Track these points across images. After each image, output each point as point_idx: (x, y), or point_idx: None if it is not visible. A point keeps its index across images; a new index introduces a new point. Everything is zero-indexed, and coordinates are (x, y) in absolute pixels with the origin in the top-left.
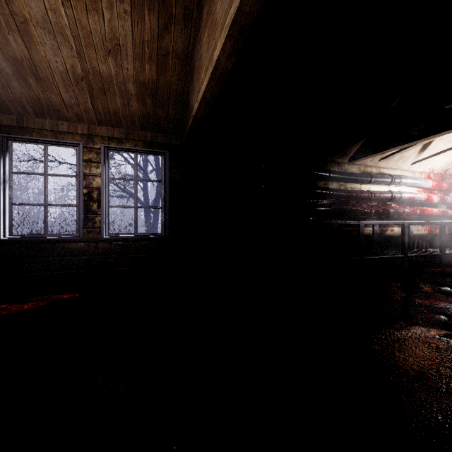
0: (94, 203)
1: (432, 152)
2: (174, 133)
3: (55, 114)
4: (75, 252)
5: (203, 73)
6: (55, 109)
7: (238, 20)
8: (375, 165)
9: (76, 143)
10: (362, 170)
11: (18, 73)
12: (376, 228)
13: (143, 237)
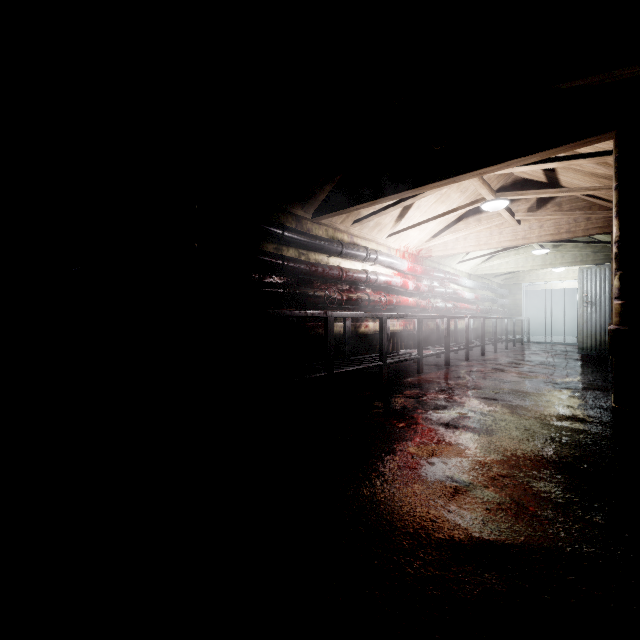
0: None
1: (409, 223)
2: None
3: None
4: None
5: None
6: None
7: None
8: (347, 230)
9: None
10: (331, 235)
11: None
12: (349, 323)
13: None
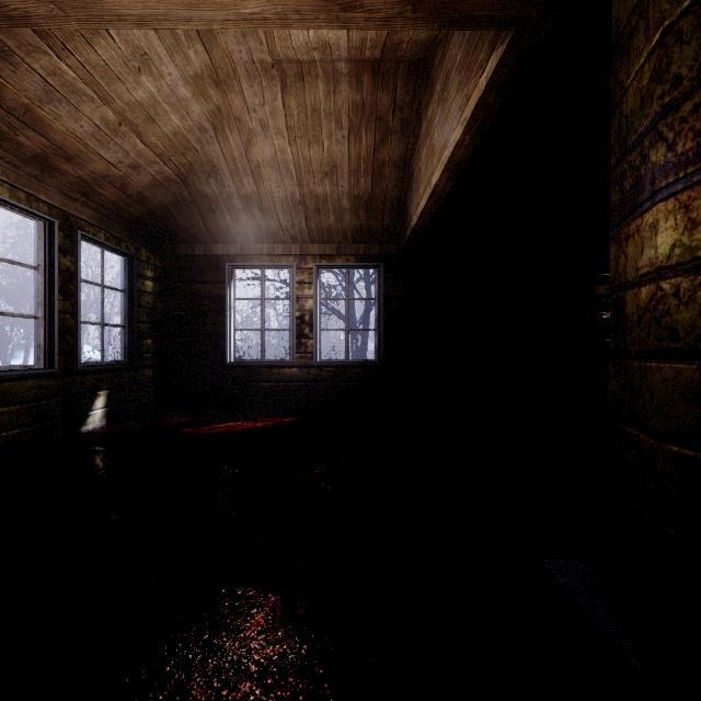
0: (306, 327)
1: None
2: (390, 241)
3: (272, 238)
4: (289, 378)
5: (421, 189)
6: (273, 233)
7: (452, 160)
8: None
9: (290, 264)
10: None
11: (247, 207)
12: None
13: (355, 364)
